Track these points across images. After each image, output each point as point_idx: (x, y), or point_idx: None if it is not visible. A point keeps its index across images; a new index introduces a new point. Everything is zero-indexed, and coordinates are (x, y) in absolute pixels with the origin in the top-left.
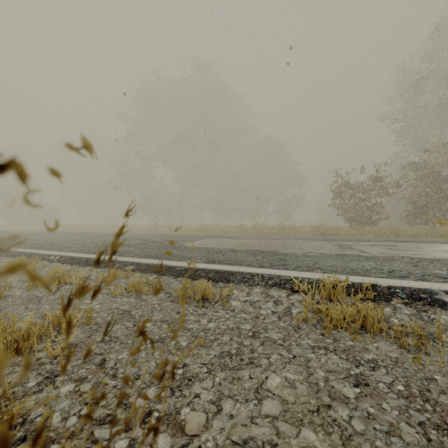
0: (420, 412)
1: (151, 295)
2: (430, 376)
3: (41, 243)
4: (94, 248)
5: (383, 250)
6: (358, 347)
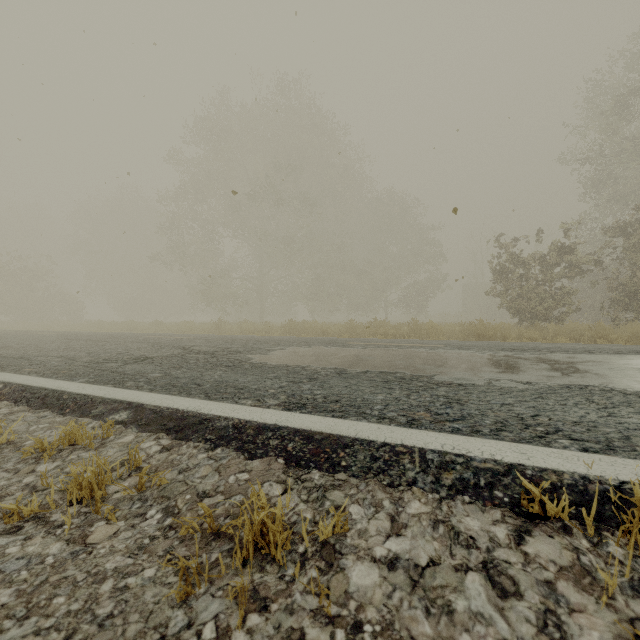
0: None
1: (122, 519)
2: None
3: (3, 355)
4: (82, 367)
5: None
6: None
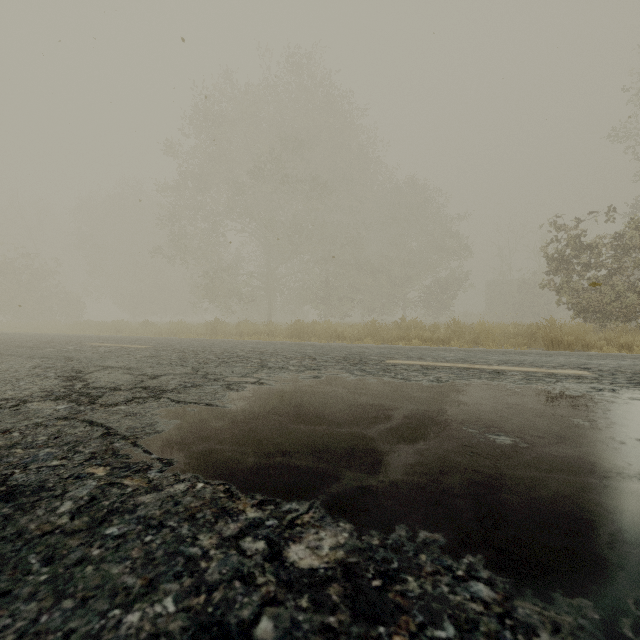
0: None
1: None
2: None
3: None
4: None
5: None
6: None
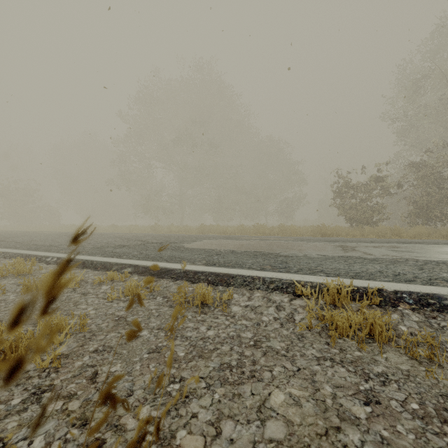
0: (438, 436)
1: (149, 299)
2: (446, 392)
3: (39, 244)
4: (92, 250)
5: (387, 252)
6: (366, 358)
